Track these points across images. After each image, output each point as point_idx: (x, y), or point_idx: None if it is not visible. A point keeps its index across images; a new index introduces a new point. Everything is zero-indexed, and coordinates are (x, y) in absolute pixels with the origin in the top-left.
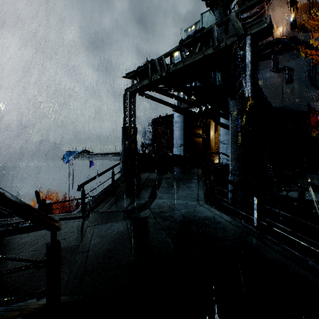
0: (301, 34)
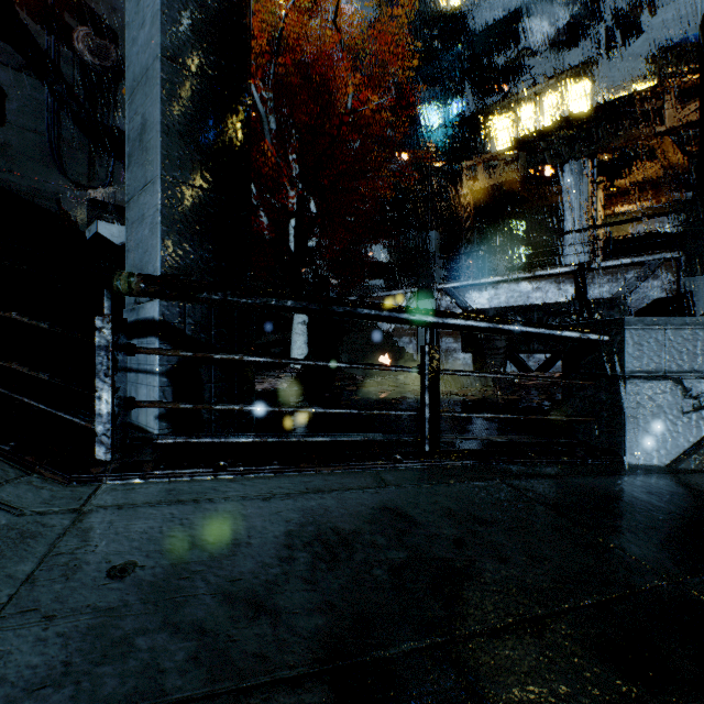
0: (28, 18)
